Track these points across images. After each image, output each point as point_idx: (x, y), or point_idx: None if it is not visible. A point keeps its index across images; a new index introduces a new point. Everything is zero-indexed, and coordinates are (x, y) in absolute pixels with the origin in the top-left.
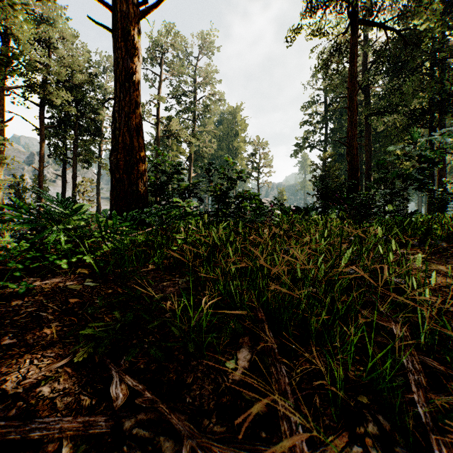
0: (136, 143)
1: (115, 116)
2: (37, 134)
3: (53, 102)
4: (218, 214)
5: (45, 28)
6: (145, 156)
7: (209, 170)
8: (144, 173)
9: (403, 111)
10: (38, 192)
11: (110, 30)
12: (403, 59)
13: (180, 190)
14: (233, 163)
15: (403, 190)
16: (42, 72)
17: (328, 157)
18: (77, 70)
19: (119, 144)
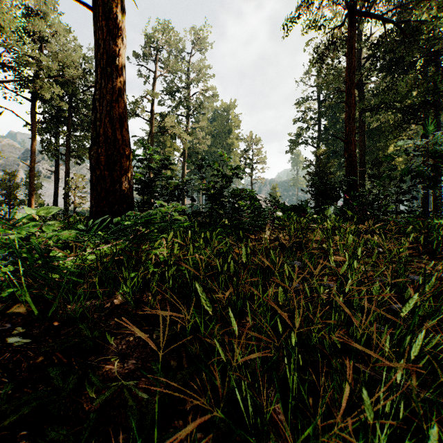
0: (119, 135)
1: (95, 105)
2: (29, 129)
3: (44, 97)
4: (212, 215)
5: (36, 22)
6: (130, 151)
7: (202, 166)
8: (129, 169)
9: (397, 107)
10: (29, 189)
11: (89, 8)
12: (397, 55)
13: (169, 189)
14: (229, 159)
15: (413, 188)
16: (33, 66)
17: (322, 153)
18: (69, 65)
19: (100, 137)
